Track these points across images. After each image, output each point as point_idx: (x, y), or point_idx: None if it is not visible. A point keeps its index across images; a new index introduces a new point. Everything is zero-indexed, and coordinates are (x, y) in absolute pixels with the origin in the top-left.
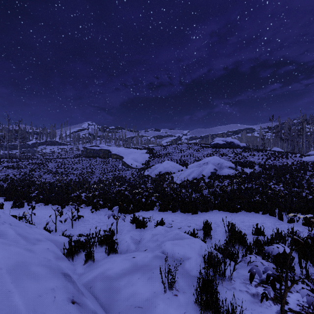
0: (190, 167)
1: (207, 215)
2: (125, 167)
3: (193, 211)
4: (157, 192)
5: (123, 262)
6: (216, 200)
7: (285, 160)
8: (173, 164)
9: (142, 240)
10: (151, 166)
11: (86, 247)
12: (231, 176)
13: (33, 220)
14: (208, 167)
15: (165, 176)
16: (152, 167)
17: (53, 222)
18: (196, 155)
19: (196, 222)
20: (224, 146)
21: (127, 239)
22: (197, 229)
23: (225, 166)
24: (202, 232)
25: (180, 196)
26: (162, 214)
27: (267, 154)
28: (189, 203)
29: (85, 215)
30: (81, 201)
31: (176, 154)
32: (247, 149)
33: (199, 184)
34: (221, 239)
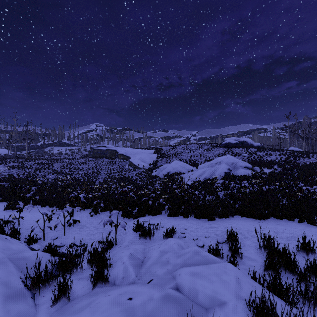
0: (201, 167)
1: (228, 222)
2: (132, 167)
3: (209, 216)
4: (165, 194)
5: (110, 311)
6: (235, 203)
7: (307, 159)
8: (183, 164)
9: (146, 260)
10: (159, 166)
11: (67, 268)
12: (248, 176)
13: (21, 225)
14: (222, 167)
15: (174, 177)
16: (160, 167)
17: (40, 228)
18: (206, 155)
19: (215, 232)
20: (237, 146)
21: (124, 258)
22: (219, 241)
23: (240, 165)
24: (226, 247)
25: (192, 198)
26: (172, 220)
27: (285, 153)
28: (203, 207)
29: (82, 219)
30: (80, 203)
31: (185, 154)
32: (261, 149)
33: (213, 185)
34: (255, 258)
